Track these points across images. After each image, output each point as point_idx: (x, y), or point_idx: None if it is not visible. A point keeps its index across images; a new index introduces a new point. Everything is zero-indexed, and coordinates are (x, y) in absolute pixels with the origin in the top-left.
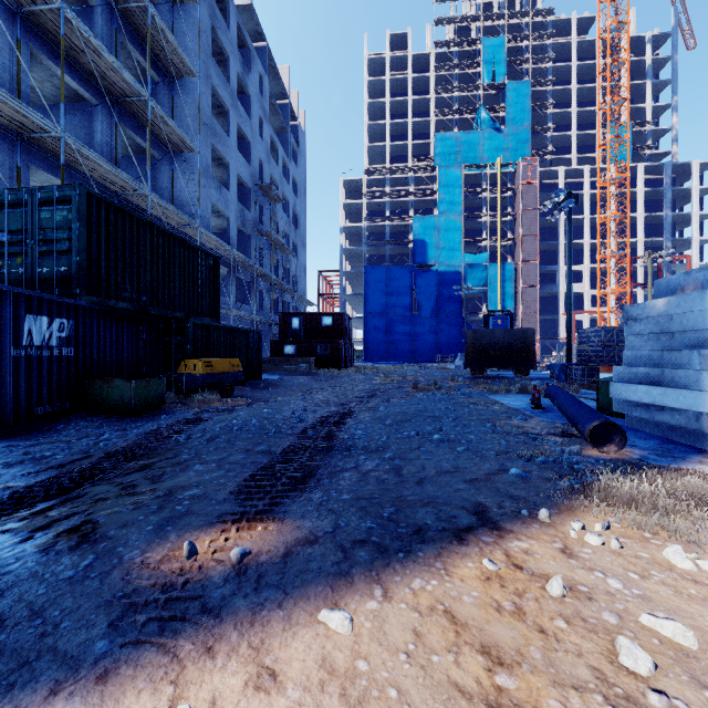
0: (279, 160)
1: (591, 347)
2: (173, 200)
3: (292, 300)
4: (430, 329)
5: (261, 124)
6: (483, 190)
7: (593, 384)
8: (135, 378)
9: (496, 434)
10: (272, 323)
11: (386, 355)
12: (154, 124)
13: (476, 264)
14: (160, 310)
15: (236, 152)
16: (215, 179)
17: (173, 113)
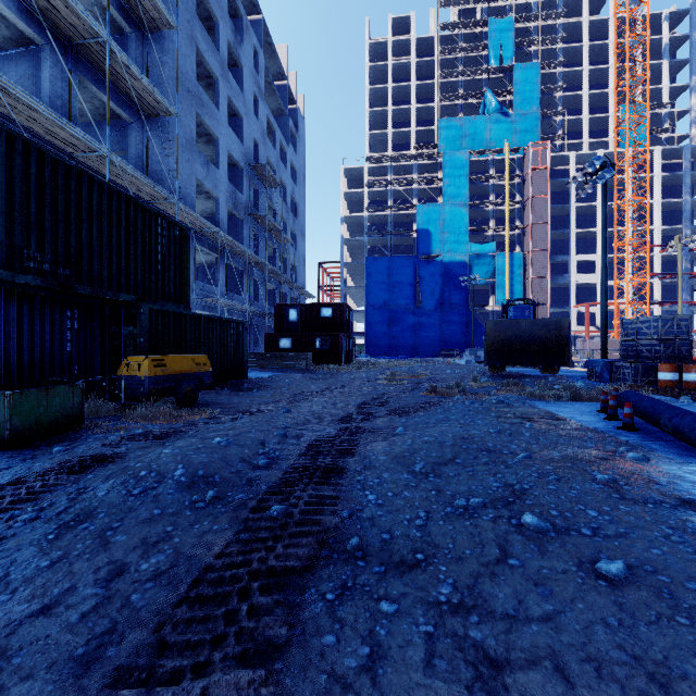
0: (276, 143)
1: (642, 341)
2: (147, 172)
3: (290, 291)
4: (435, 322)
5: (256, 102)
6: (491, 177)
7: (648, 385)
8: (39, 385)
9: (633, 504)
10: (267, 315)
11: (389, 349)
12: (120, 77)
13: (482, 255)
14: (95, 289)
15: (226, 127)
16: (201, 154)
17: (147, 71)
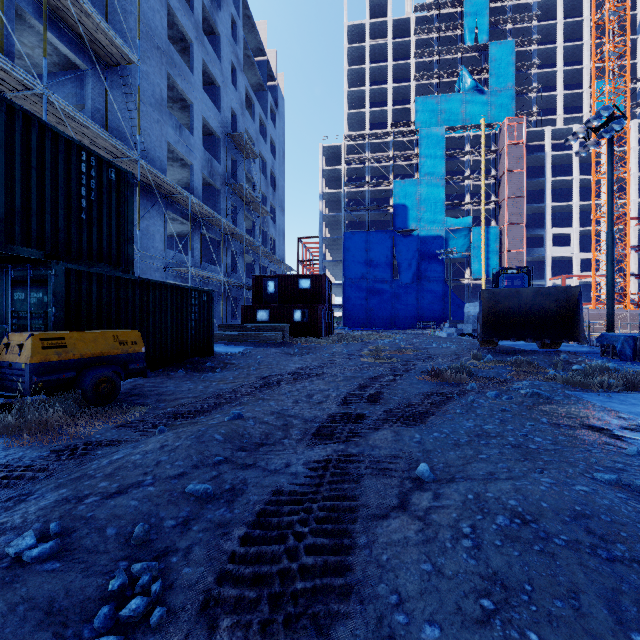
0: (255, 116)
1: None
2: (106, 126)
3: (270, 264)
4: (411, 294)
5: (234, 72)
6: (466, 153)
7: None
8: None
9: None
10: (244, 286)
11: (366, 321)
12: (68, 13)
13: (458, 229)
14: None
15: (201, 92)
16: (172, 117)
17: (106, 16)
